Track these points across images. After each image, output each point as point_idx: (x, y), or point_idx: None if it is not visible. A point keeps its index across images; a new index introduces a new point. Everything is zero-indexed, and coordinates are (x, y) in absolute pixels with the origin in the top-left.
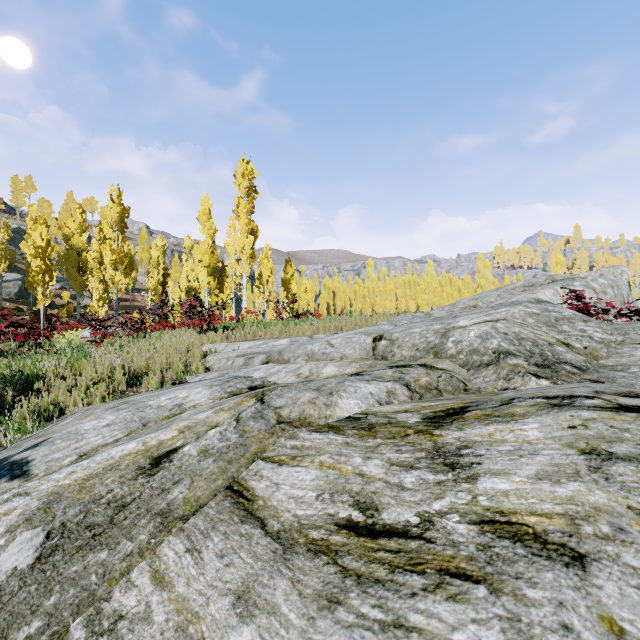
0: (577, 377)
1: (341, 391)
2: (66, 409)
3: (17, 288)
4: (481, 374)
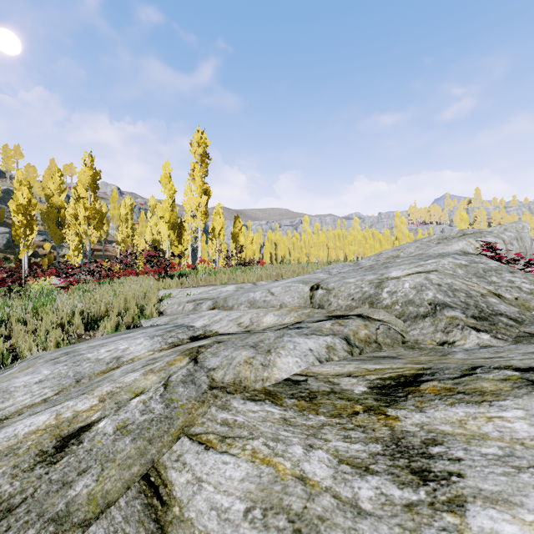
0: (515, 330)
1: (279, 348)
2: (20, 355)
3: (5, 240)
4: (418, 326)
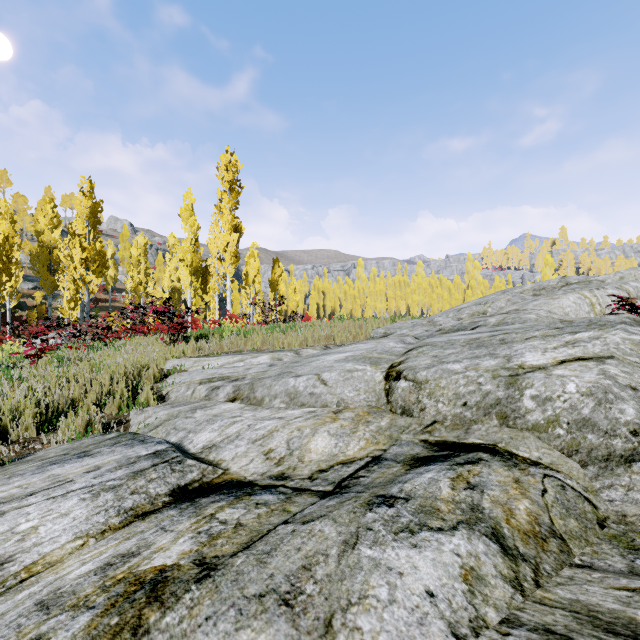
0: None
1: (355, 606)
2: None
3: None
4: (618, 480)
